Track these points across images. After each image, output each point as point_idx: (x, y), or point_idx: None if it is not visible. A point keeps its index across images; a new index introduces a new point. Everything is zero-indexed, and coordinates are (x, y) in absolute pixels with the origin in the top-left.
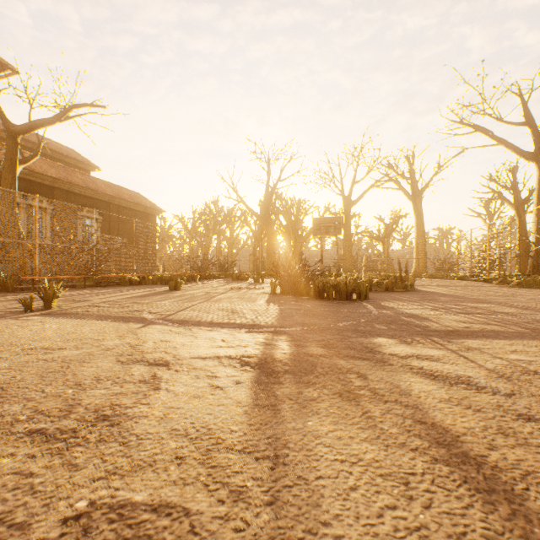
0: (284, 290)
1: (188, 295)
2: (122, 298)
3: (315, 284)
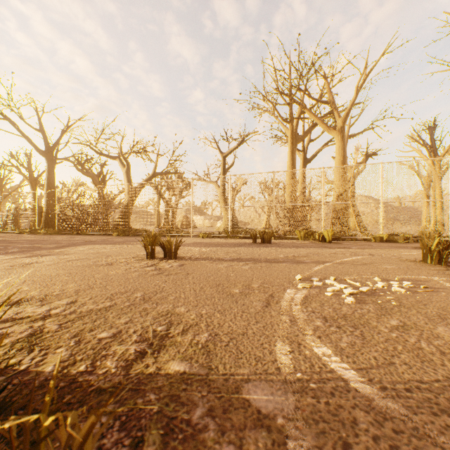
0: None
1: None
2: None
3: None
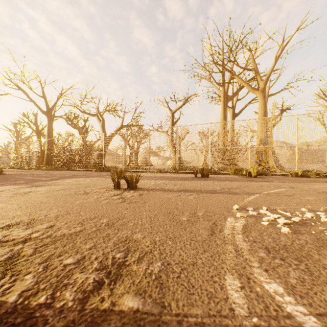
0: None
1: None
2: None
3: None
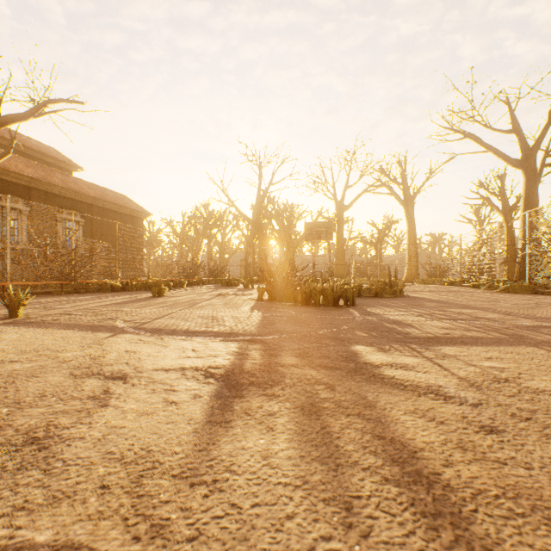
0: (271, 296)
1: (171, 302)
2: (99, 305)
3: (302, 290)
